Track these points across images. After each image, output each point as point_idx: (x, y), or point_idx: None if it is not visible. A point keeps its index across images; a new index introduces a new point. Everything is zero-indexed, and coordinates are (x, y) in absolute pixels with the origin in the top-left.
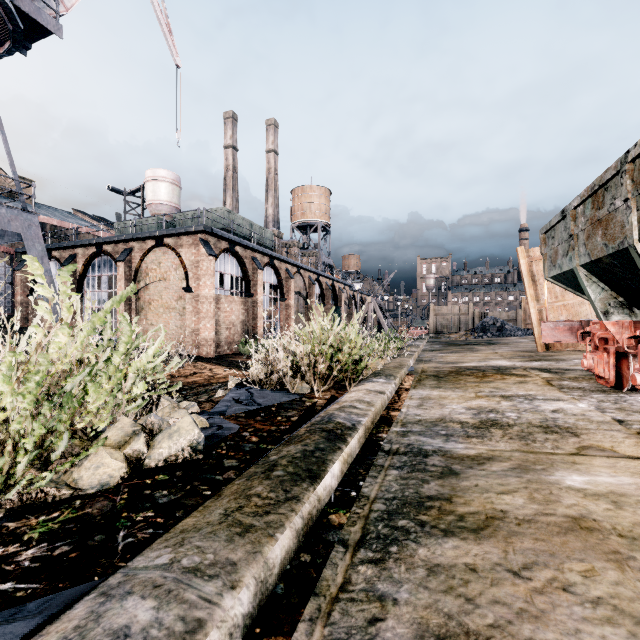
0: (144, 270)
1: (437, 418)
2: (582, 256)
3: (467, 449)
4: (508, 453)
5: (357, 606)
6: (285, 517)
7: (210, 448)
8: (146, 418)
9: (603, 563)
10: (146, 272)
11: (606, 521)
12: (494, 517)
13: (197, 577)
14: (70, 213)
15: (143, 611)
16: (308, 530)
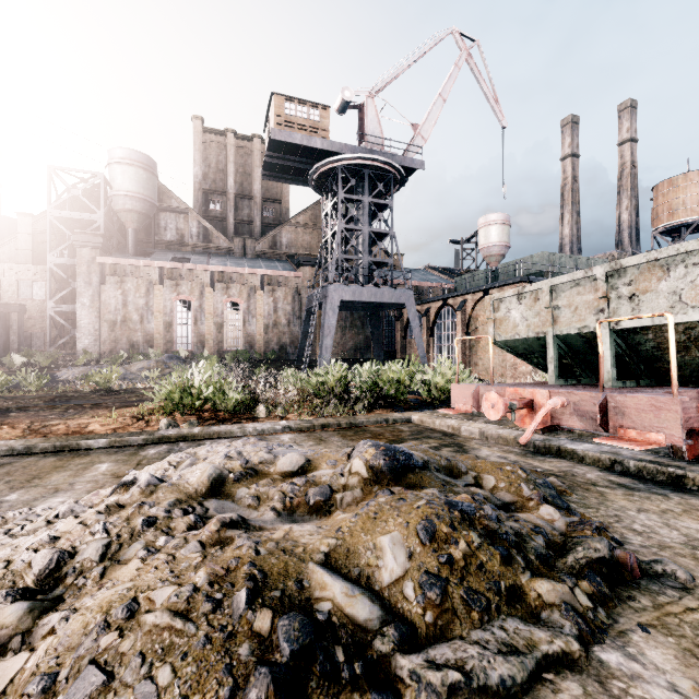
0: (475, 316)
1: None
2: None
3: None
4: None
5: None
6: None
7: None
8: None
9: None
10: (476, 318)
11: None
12: None
13: None
14: (424, 270)
15: None
16: None
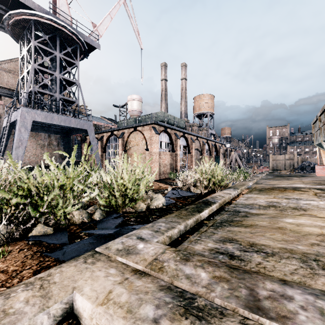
0: (129, 141)
1: (250, 203)
2: (323, 137)
3: (256, 212)
4: (271, 213)
5: (208, 233)
6: (191, 217)
7: (167, 205)
8: (148, 195)
9: (278, 233)
10: (130, 142)
11: (289, 228)
12: (253, 225)
13: (172, 222)
14: (99, 118)
15: (163, 224)
16: (197, 223)
